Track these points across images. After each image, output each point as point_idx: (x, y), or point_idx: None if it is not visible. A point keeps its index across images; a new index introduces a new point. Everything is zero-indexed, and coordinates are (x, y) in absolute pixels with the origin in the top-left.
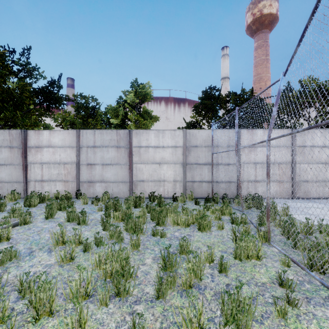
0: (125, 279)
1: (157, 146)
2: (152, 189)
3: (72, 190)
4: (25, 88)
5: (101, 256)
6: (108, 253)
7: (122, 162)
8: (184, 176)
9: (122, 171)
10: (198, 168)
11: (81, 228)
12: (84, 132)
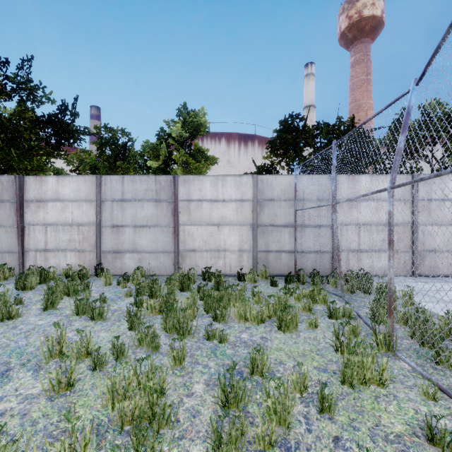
0: (154, 433)
1: (215, 200)
2: (208, 263)
3: (90, 264)
4: (24, 115)
5: (117, 382)
6: (130, 378)
7: (163, 223)
8: (255, 243)
9: (163, 236)
10: (275, 232)
11: (95, 326)
12: (107, 179)
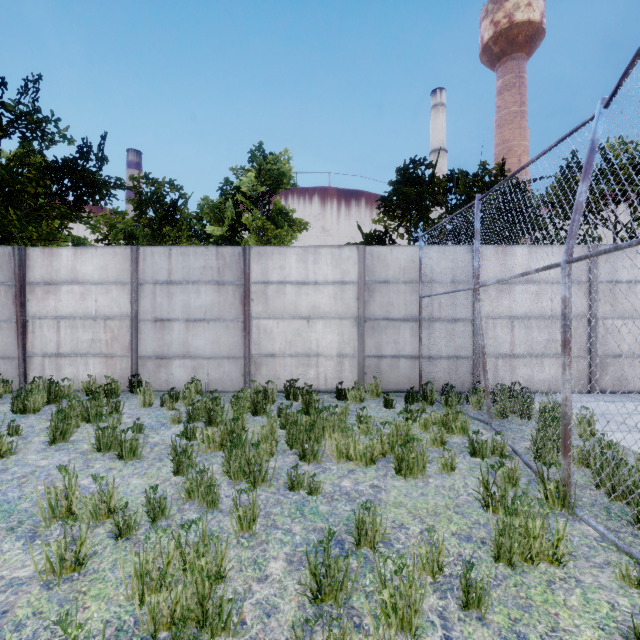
0: None
1: (303, 282)
2: (293, 374)
3: (122, 375)
4: (29, 160)
5: (150, 561)
6: (170, 553)
7: (228, 316)
8: (361, 344)
9: (229, 334)
10: (390, 329)
11: (125, 468)
12: (147, 251)
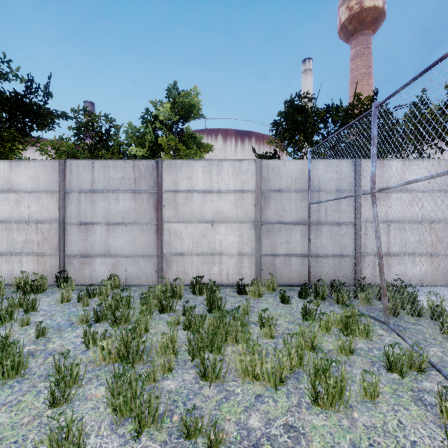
0: None
1: (208, 191)
2: (200, 270)
3: (51, 271)
4: None
5: None
6: None
7: (143, 220)
8: (258, 244)
9: (144, 236)
10: (283, 231)
11: None
12: (73, 164)
